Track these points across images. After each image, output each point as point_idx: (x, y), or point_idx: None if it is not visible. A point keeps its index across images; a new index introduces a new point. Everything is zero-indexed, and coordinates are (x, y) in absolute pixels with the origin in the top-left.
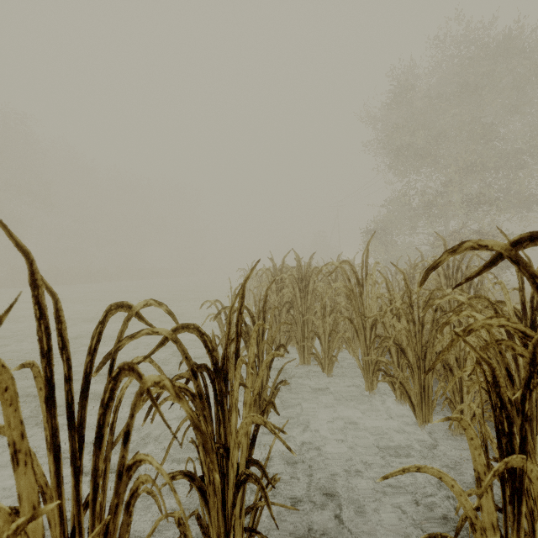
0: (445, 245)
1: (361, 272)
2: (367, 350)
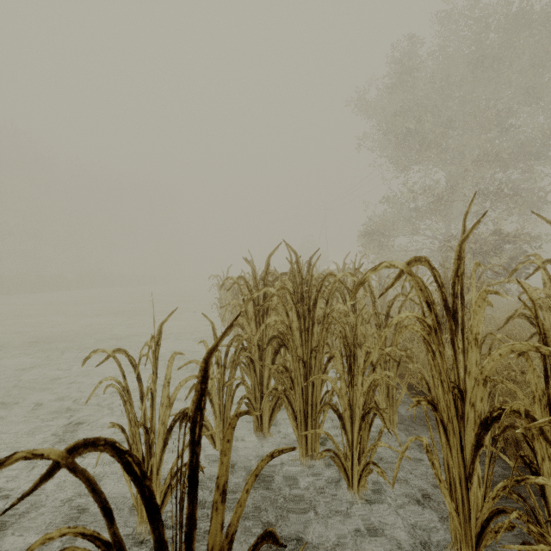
0: None
1: (453, 286)
2: (466, 468)
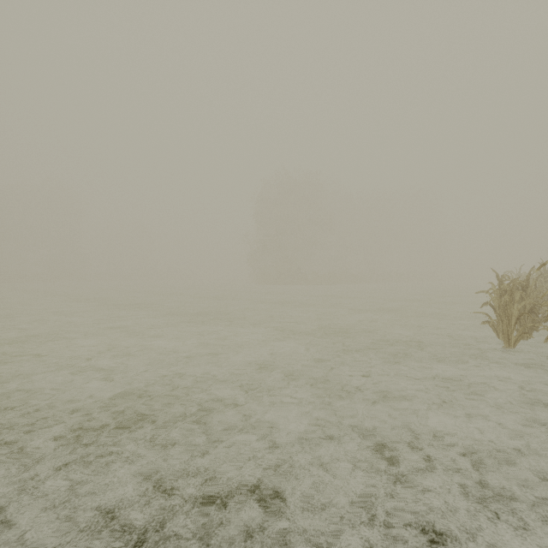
0: None
1: None
2: None
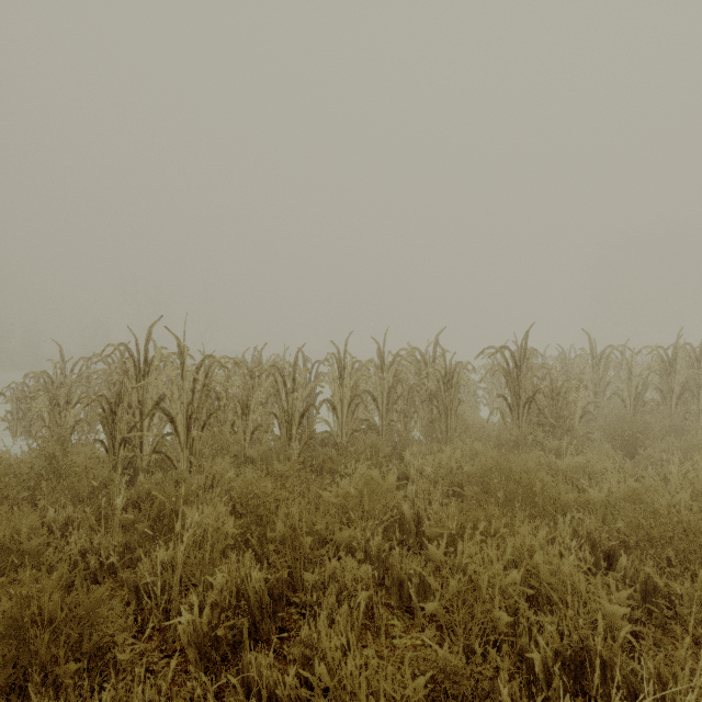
0: None
1: None
2: None
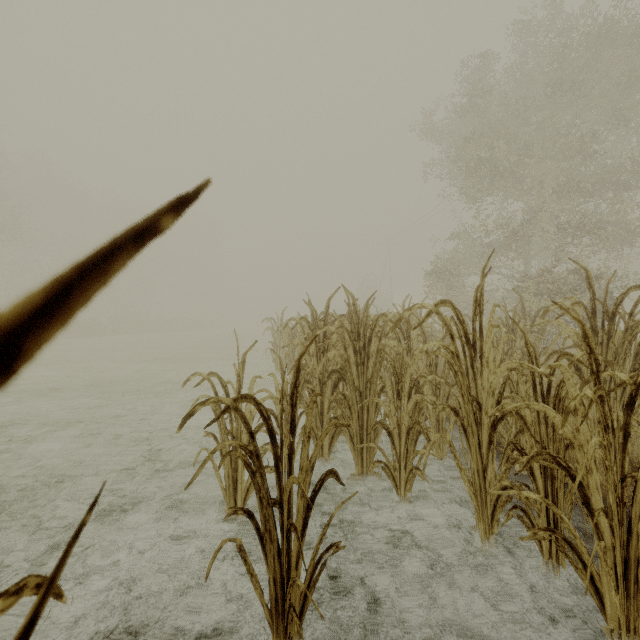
0: (588, 279)
1: (473, 322)
2: (483, 462)
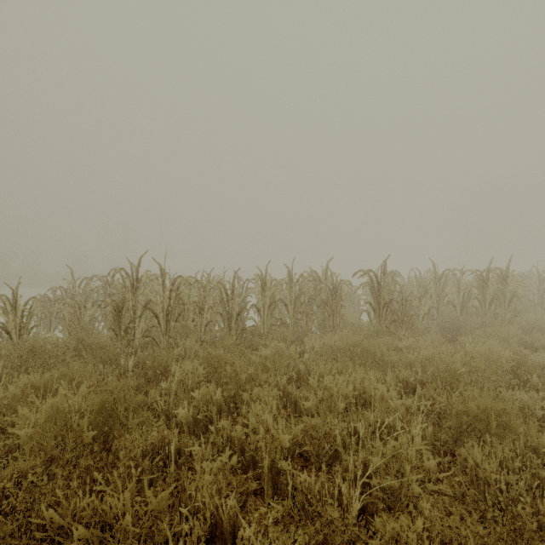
0: None
1: None
2: None
